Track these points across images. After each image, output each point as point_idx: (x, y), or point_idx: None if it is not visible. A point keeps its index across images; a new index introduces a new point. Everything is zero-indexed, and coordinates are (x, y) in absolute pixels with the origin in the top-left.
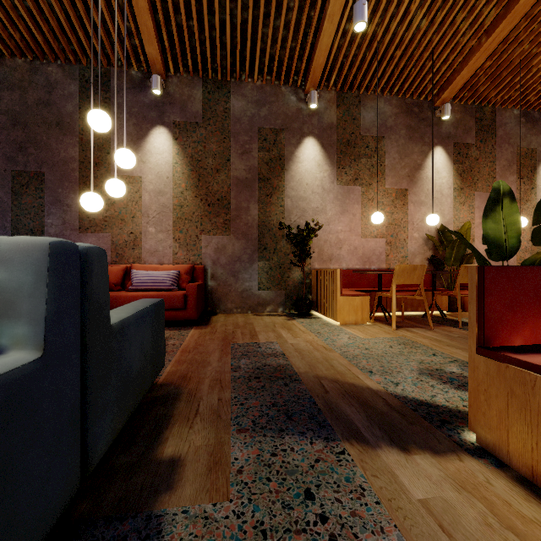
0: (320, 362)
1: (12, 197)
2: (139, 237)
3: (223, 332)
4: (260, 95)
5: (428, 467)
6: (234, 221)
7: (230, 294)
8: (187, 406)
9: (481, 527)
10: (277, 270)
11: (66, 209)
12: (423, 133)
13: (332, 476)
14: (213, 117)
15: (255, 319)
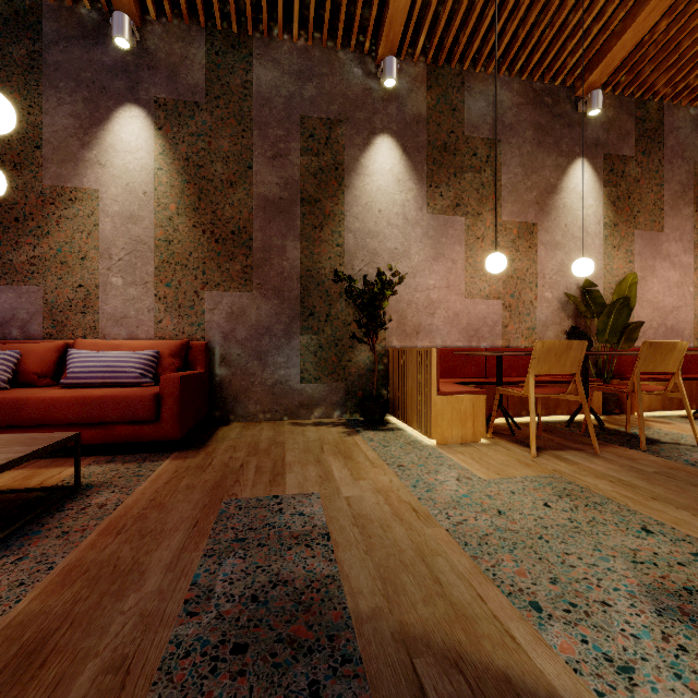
0: (409, 564)
1: None
2: (95, 294)
3: (222, 467)
4: (304, 62)
5: None
6: (260, 268)
7: (253, 389)
8: None
9: None
10: (332, 349)
11: None
12: (558, 138)
13: None
14: (224, 94)
15: (292, 432)
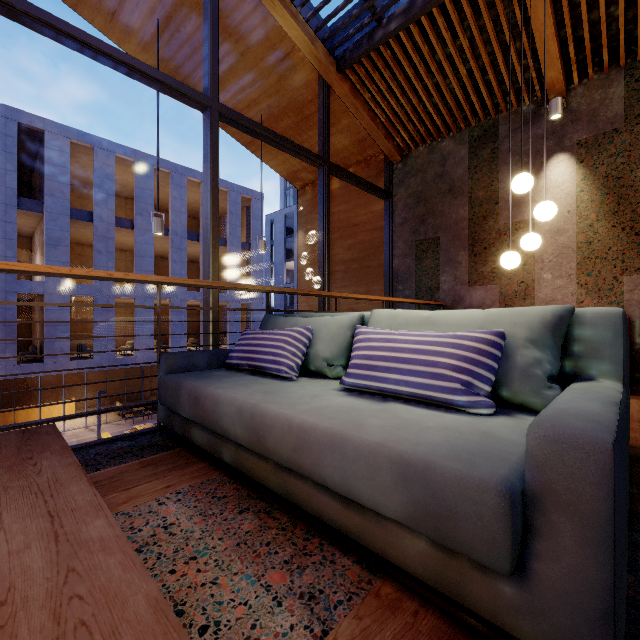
0: None
1: (416, 262)
2: (531, 286)
3: None
4: None
5: None
6: None
7: None
8: None
9: None
10: None
11: (456, 266)
12: None
13: None
14: None
15: None
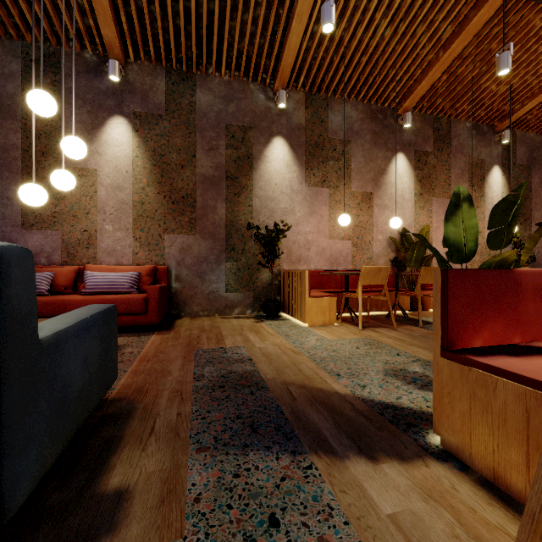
0: (288, 366)
1: None
2: (95, 236)
3: (187, 337)
4: (228, 90)
5: (396, 476)
6: (200, 220)
7: (196, 296)
8: (141, 424)
9: (449, 541)
10: (246, 271)
11: (6, 202)
12: (386, 140)
13: (299, 496)
14: (177, 109)
15: (222, 322)
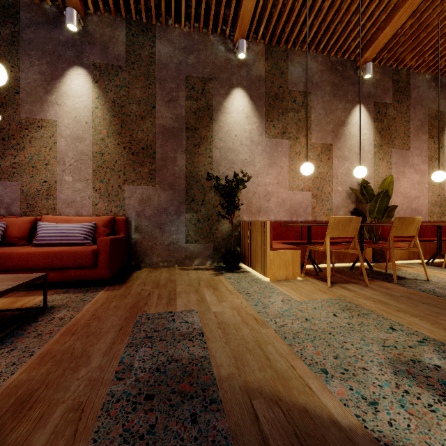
0: (251, 349)
1: None
2: (54, 187)
3: (137, 295)
4: (188, 42)
5: None
6: (160, 171)
7: (156, 247)
8: None
9: None
10: (205, 222)
11: None
12: (346, 91)
13: None
14: (137, 61)
15: (180, 274)
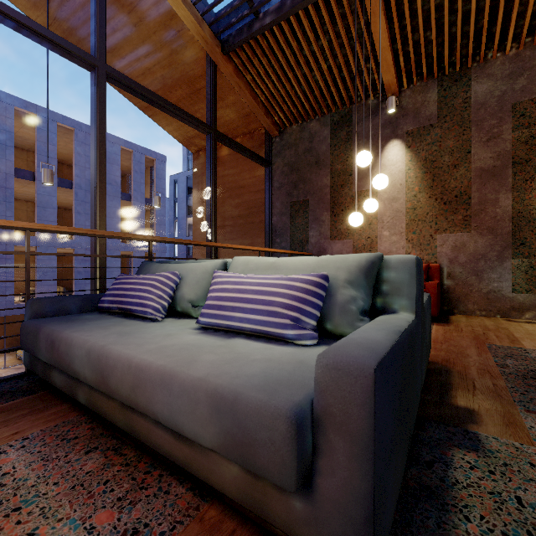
0: None
1: (290, 220)
2: (375, 241)
3: (471, 332)
4: (515, 65)
5: None
6: (476, 216)
7: (471, 295)
8: (461, 381)
9: None
10: None
11: (321, 224)
12: None
13: None
14: (449, 112)
15: (509, 324)
